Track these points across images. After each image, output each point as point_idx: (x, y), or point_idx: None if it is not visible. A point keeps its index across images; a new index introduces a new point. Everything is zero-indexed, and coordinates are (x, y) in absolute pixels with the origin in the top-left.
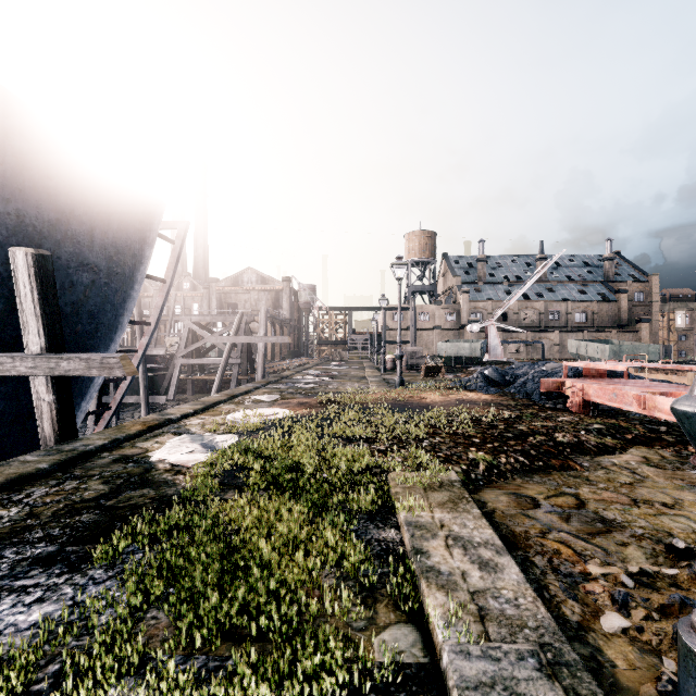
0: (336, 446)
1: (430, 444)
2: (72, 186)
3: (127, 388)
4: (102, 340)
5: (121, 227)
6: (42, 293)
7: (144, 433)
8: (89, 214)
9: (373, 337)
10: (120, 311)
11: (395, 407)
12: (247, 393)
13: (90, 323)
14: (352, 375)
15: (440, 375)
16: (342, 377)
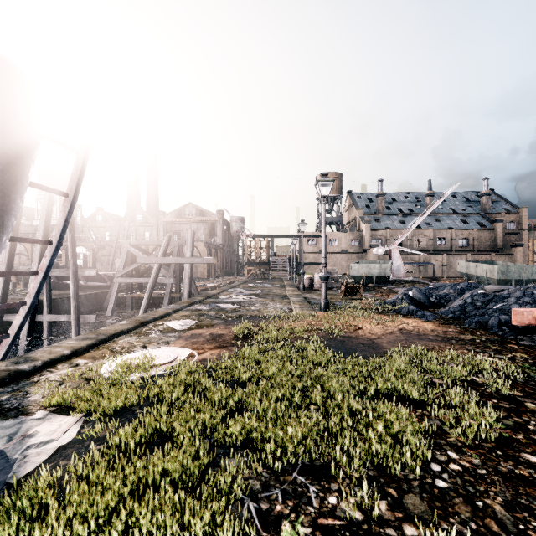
0: None
1: (452, 485)
2: None
3: (28, 314)
4: None
5: None
6: None
7: None
8: None
9: (291, 259)
10: None
11: (331, 346)
12: (163, 317)
13: None
14: (275, 294)
15: (359, 295)
16: (264, 296)
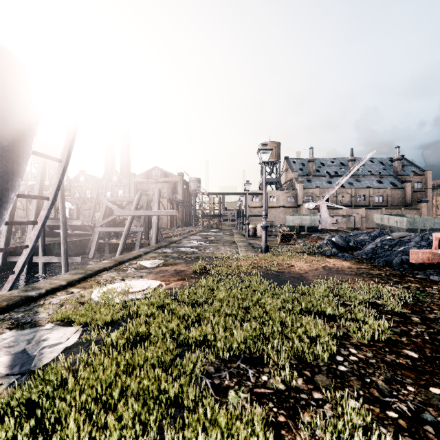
0: (199, 410)
1: (350, 369)
2: None
3: (29, 255)
4: None
5: None
6: None
7: None
8: None
9: (239, 212)
10: (2, 184)
11: (269, 278)
12: (136, 257)
13: None
14: (225, 240)
15: (293, 241)
16: (217, 242)
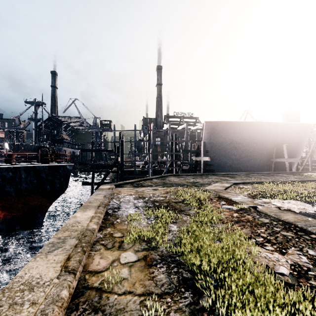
0: None
1: None
2: (290, 131)
3: (303, 167)
4: (296, 156)
5: (300, 134)
6: (287, 150)
7: (304, 172)
8: (293, 134)
9: None
10: (300, 150)
11: None
12: None
13: (294, 153)
14: None
15: None
16: None
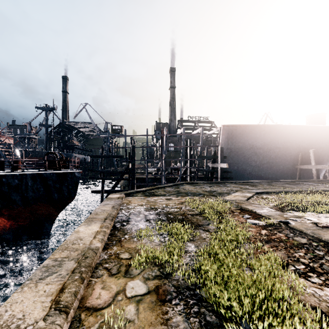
0: None
1: None
2: (318, 134)
3: None
4: (324, 162)
5: None
6: (314, 156)
7: None
8: (321, 138)
9: None
10: (328, 156)
11: None
12: None
13: (321, 159)
14: None
15: None
16: None
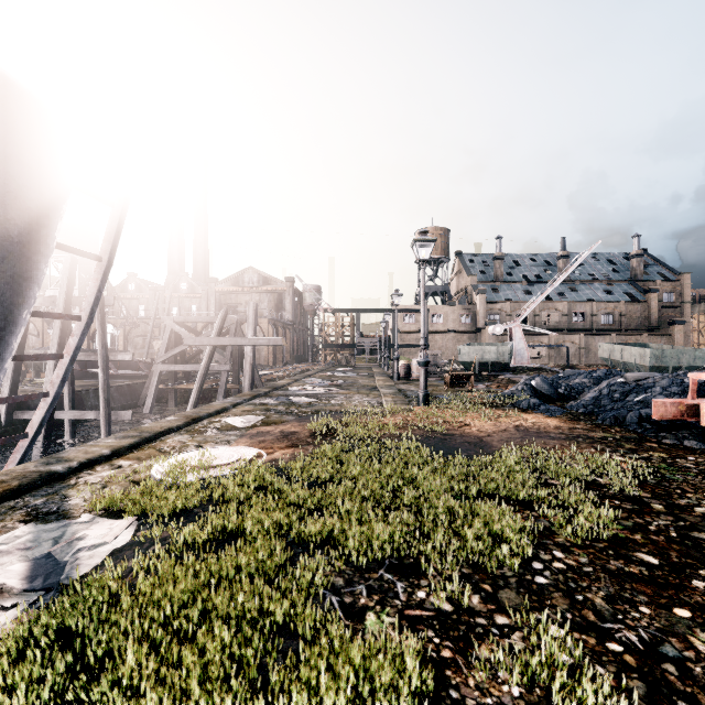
0: (322, 639)
1: (553, 581)
2: None
3: (50, 408)
4: None
5: None
6: None
7: None
8: None
9: (383, 340)
10: (9, 296)
11: (430, 444)
12: (220, 412)
13: None
14: (361, 385)
15: (468, 385)
16: (348, 388)
